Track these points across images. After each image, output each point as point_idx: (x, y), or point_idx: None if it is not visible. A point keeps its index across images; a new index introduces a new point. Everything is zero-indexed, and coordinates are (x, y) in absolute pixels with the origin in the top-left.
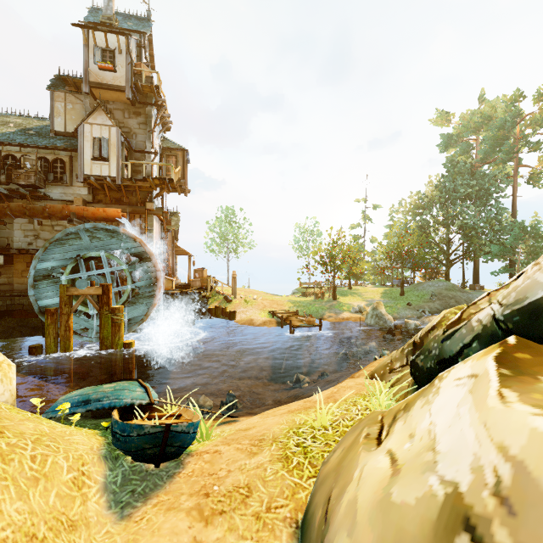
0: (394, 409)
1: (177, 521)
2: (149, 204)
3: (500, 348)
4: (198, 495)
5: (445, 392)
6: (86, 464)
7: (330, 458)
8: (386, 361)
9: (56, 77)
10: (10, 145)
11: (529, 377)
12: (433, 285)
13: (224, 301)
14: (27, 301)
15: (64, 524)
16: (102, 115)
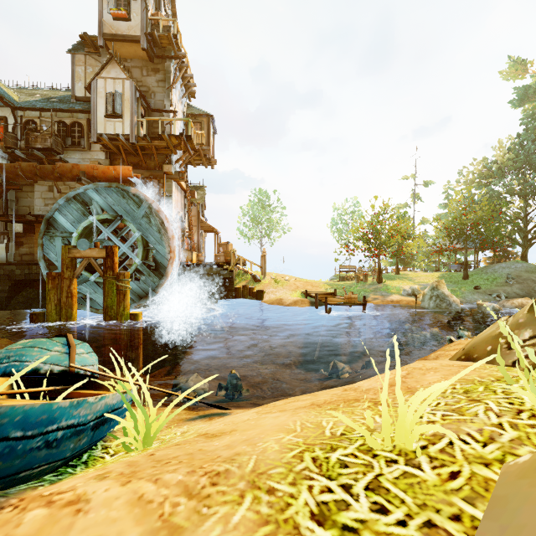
0: None
1: None
2: (167, 166)
3: None
4: None
5: None
6: None
7: None
8: (493, 330)
9: (78, 42)
10: (30, 110)
11: None
12: (507, 267)
13: (252, 281)
14: None
15: None
16: (115, 68)
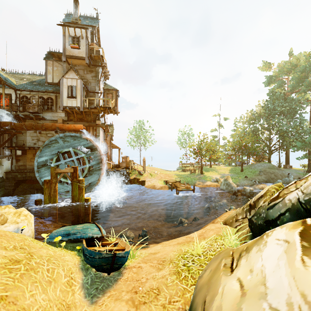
0: (239, 248)
1: (121, 307)
2: (98, 121)
3: (302, 226)
4: (131, 292)
5: (270, 246)
6: (73, 273)
7: (203, 275)
8: (233, 214)
9: (48, 53)
10: (25, 91)
11: None
12: (260, 165)
13: (138, 174)
14: (33, 175)
15: (64, 306)
16: (72, 73)
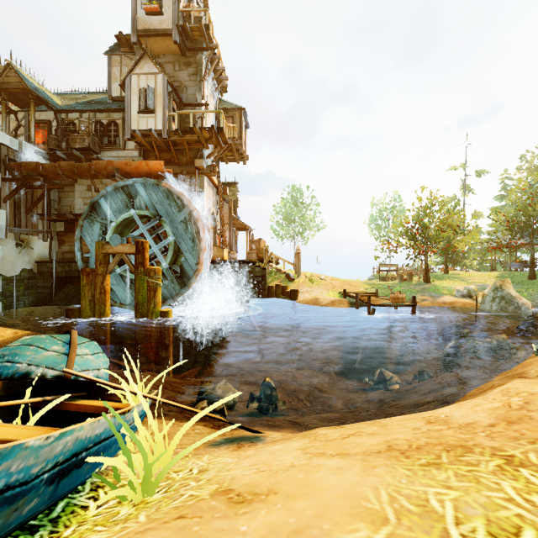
0: None
1: None
2: (198, 160)
3: None
4: None
5: None
6: None
7: None
8: None
9: (115, 44)
10: (70, 112)
11: None
12: None
13: (285, 280)
14: None
15: None
16: (148, 64)
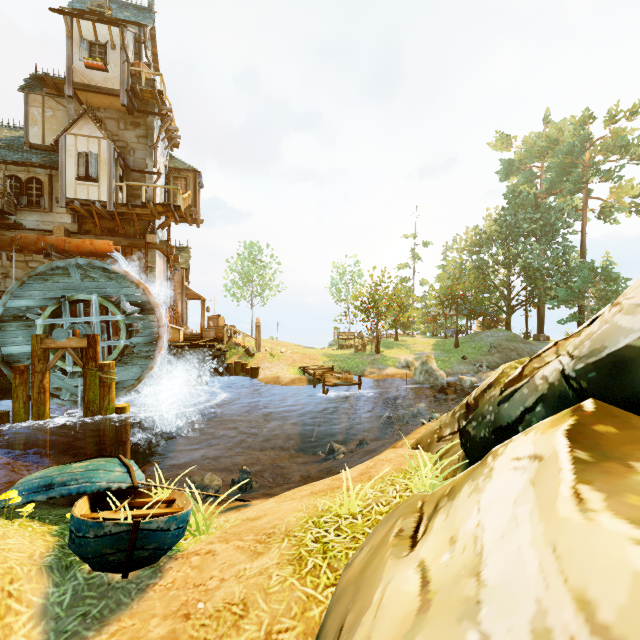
0: (437, 493)
1: None
2: (150, 235)
3: (573, 417)
4: (175, 616)
5: (500, 477)
6: (18, 580)
7: (354, 560)
8: (434, 426)
9: (32, 76)
10: None
11: (617, 463)
12: (492, 335)
13: (245, 355)
14: None
15: None
16: (89, 125)
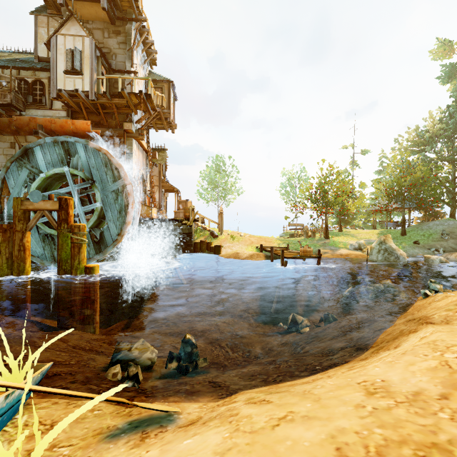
0: None
1: None
2: (127, 124)
3: None
4: None
5: None
6: None
7: None
8: None
9: (42, 6)
10: None
11: None
12: (441, 224)
13: (210, 237)
14: None
15: None
16: (75, 26)
